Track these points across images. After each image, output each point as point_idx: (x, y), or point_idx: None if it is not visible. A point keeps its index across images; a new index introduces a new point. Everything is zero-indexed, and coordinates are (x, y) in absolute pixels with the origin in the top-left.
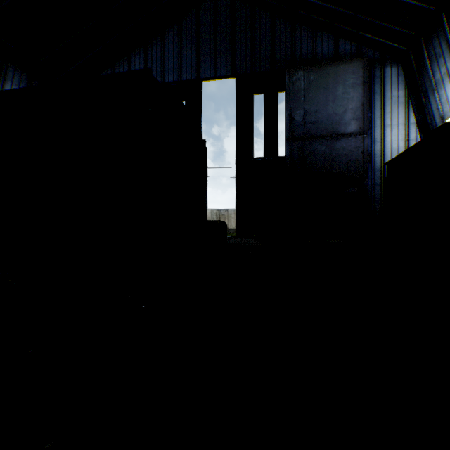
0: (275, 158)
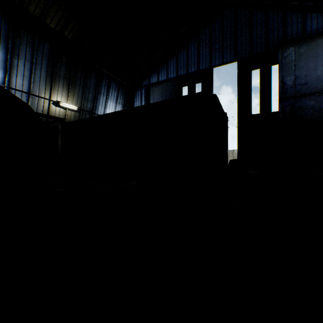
0: (269, 113)
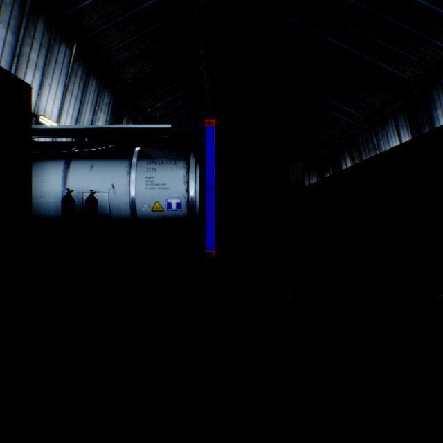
0: None
